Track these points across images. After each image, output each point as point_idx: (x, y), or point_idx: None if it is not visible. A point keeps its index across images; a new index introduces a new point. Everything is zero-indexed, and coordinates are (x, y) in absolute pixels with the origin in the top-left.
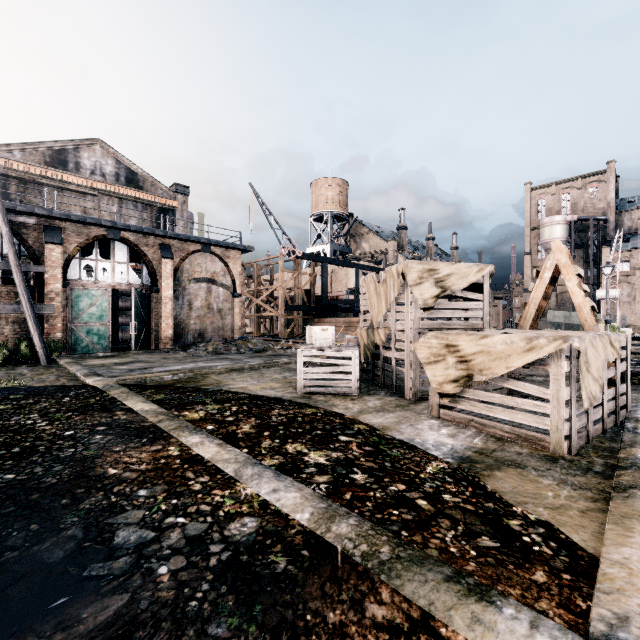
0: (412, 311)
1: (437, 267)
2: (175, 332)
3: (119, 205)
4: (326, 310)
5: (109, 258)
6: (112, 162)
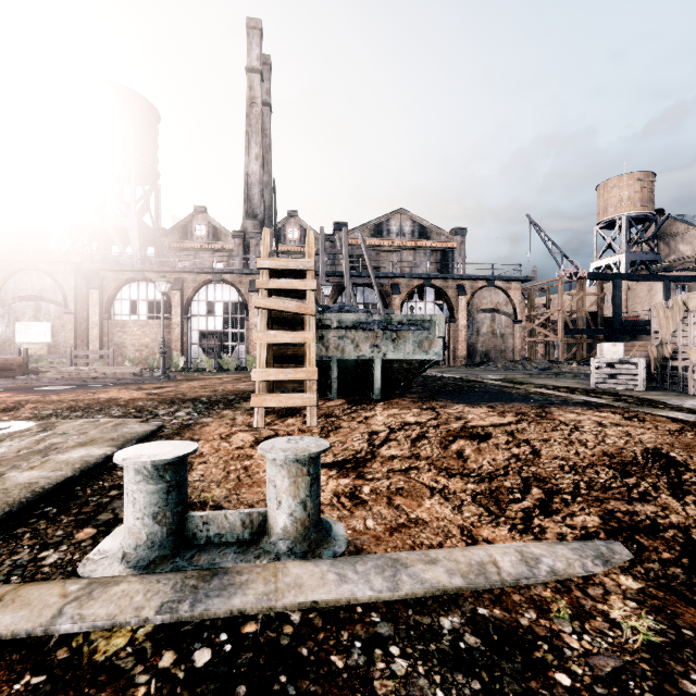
0: (694, 330)
1: None
2: (466, 353)
3: (414, 255)
4: (618, 333)
5: (409, 298)
6: (409, 223)
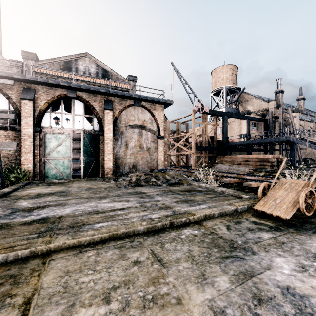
0: None
1: None
2: (116, 164)
3: None
4: (225, 149)
5: (90, 120)
6: (94, 66)
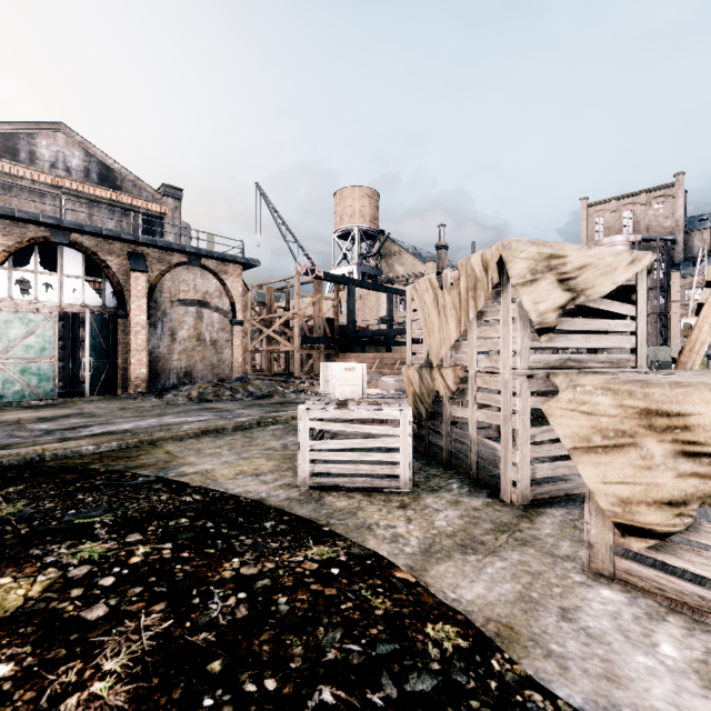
0: (517, 335)
1: (563, 251)
2: (151, 371)
3: (89, 209)
4: (353, 343)
5: None
6: (80, 154)
